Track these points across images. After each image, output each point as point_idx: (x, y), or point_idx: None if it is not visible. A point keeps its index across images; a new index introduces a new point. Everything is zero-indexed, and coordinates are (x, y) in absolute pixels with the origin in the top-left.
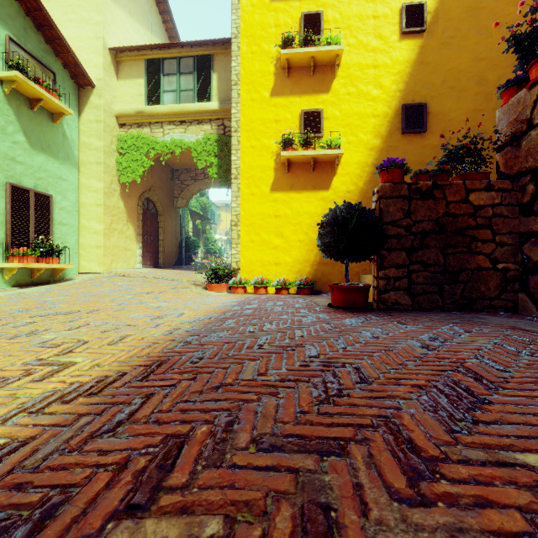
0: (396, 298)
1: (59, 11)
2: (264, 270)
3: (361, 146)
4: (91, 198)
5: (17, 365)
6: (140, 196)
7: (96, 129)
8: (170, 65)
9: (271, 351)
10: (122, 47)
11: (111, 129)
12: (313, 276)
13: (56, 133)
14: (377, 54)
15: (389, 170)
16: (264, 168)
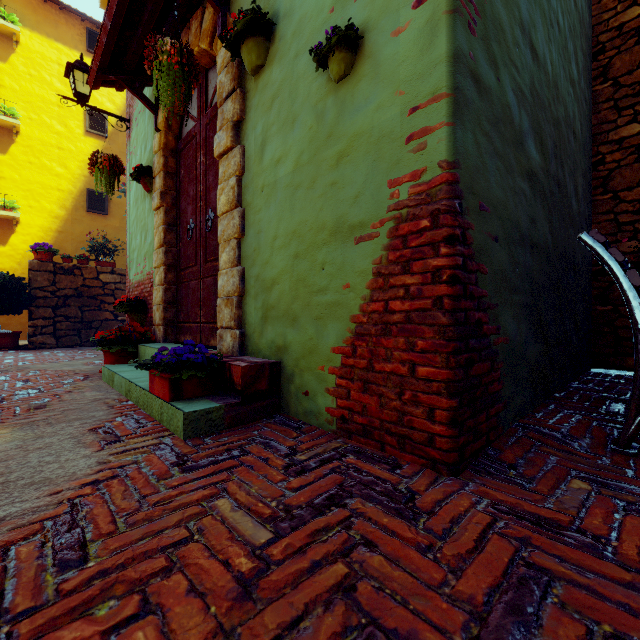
0: (44, 340)
1: None
2: None
3: (45, 213)
4: None
5: None
6: None
7: None
8: None
9: None
10: None
11: None
12: None
13: None
14: (62, 138)
15: (38, 251)
16: None
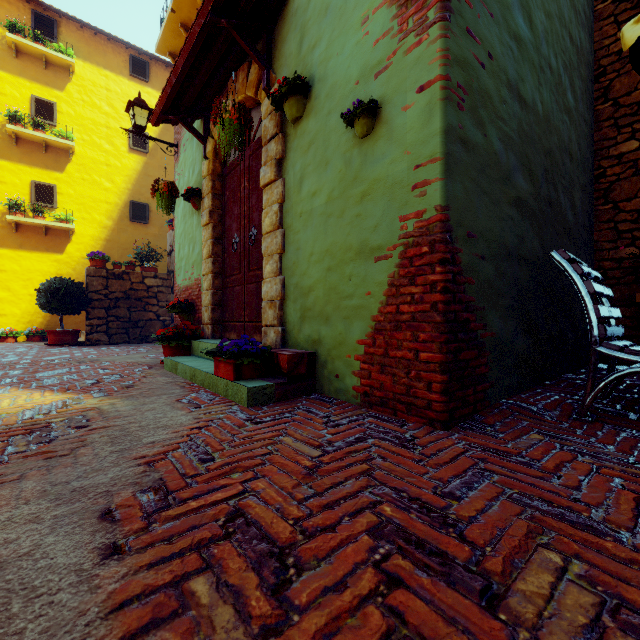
0: (98, 337)
1: None
2: None
3: (96, 224)
4: None
5: None
6: None
7: None
8: None
9: None
10: None
11: None
12: (47, 326)
13: None
14: (109, 156)
15: (94, 259)
16: None
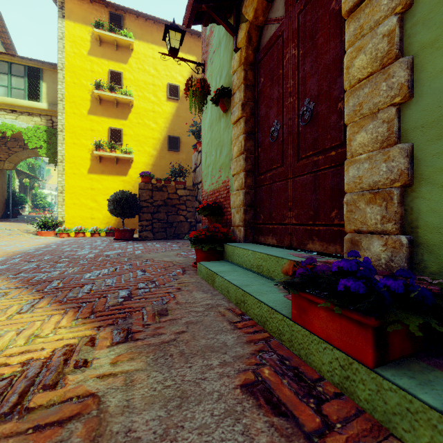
0: (146, 235)
1: None
2: (83, 222)
3: (146, 154)
4: None
5: None
6: None
7: None
8: (1, 65)
9: (69, 250)
10: None
11: None
12: (117, 226)
13: None
14: (154, 105)
15: (144, 176)
16: (83, 158)
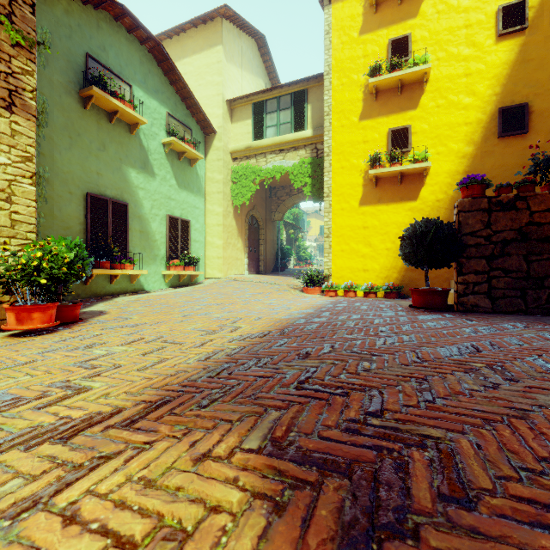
0: (475, 301)
1: (192, 80)
2: (353, 276)
3: (452, 155)
4: (214, 220)
5: (214, 326)
6: (247, 214)
7: (217, 166)
8: (271, 104)
9: (355, 327)
10: (235, 98)
11: (227, 164)
12: (401, 282)
13: (192, 174)
14: (469, 62)
15: (468, 186)
16: (353, 185)
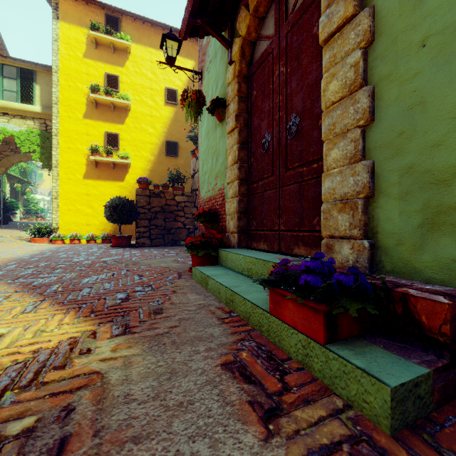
0: (144, 241)
1: None
2: (78, 228)
3: (143, 159)
4: None
5: None
6: None
7: None
8: None
9: (65, 257)
10: None
11: None
12: (114, 232)
13: None
14: (152, 109)
15: (141, 182)
16: (78, 163)
